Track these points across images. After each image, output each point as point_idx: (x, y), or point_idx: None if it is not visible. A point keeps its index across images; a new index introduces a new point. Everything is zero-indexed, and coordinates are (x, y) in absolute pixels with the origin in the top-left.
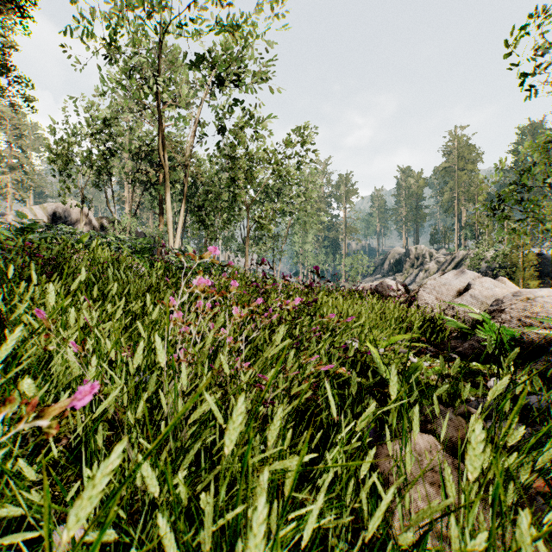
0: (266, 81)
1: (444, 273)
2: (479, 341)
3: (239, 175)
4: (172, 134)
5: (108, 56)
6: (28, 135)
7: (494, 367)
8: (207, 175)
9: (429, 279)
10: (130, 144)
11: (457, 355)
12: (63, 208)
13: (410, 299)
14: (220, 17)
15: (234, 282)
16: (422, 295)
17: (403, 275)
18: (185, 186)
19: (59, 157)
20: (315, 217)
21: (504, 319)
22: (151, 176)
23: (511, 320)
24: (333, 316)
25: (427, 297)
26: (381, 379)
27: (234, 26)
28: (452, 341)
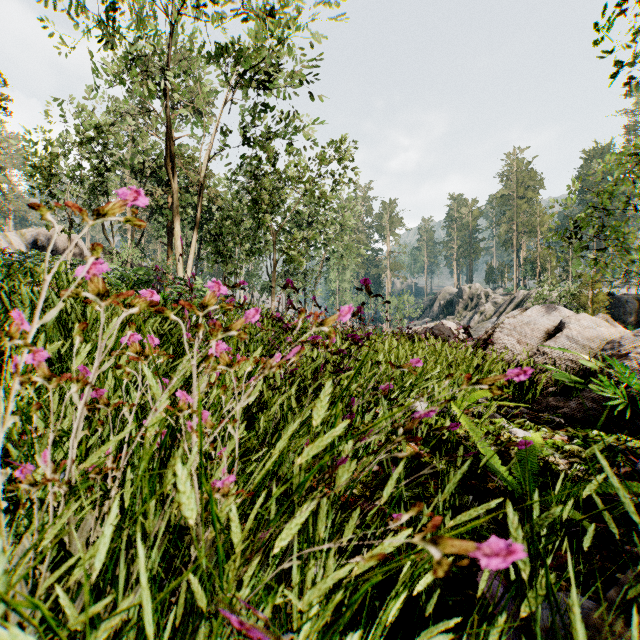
0: (297, 84)
1: (525, 310)
2: (594, 398)
3: (264, 196)
4: (183, 148)
5: (98, 42)
6: (6, 148)
7: (625, 438)
8: (226, 198)
9: (506, 317)
10: (131, 158)
11: (562, 419)
12: (46, 235)
13: (481, 343)
14: (240, 0)
15: (212, 284)
16: (498, 337)
17: (455, 318)
18: (197, 209)
19: (39, 170)
20: (354, 250)
21: (629, 368)
22: (157, 198)
23: (636, 369)
24: (417, 362)
25: (506, 341)
26: (476, 464)
27: (257, 11)
28: (550, 399)
